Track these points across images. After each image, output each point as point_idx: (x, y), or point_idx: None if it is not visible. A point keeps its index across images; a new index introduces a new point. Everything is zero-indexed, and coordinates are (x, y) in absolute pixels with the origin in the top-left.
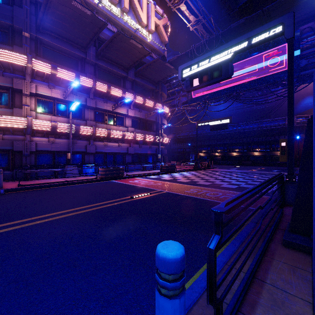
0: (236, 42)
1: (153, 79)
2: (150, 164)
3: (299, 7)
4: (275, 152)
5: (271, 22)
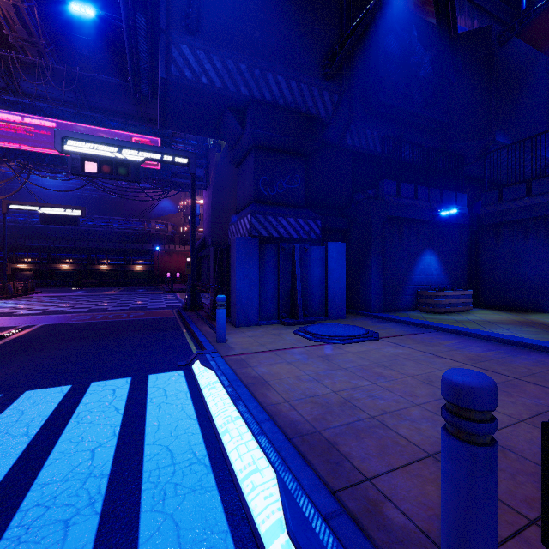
0: (148, 148)
1: None
2: None
3: None
4: (131, 266)
5: (180, 151)
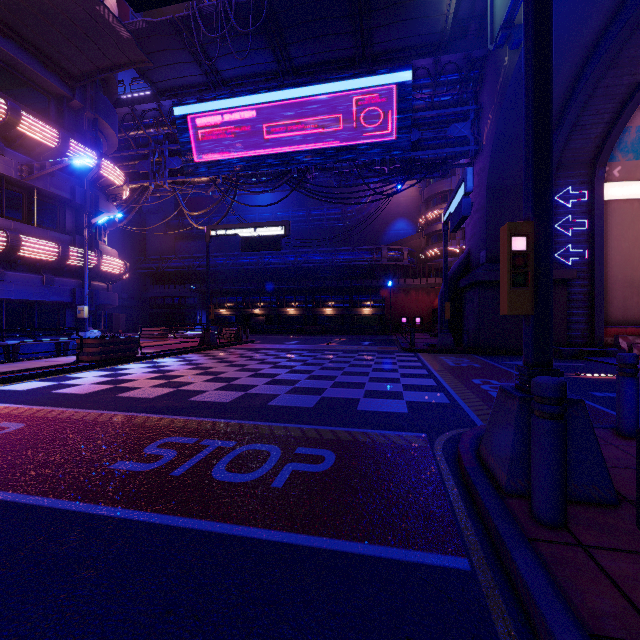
0: None
1: (57, 58)
2: (49, 338)
3: (416, 10)
4: (358, 308)
5: None
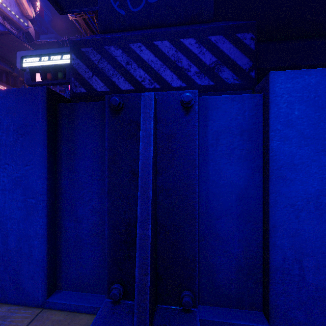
0: None
1: (6, 57)
2: None
3: None
4: None
5: None
